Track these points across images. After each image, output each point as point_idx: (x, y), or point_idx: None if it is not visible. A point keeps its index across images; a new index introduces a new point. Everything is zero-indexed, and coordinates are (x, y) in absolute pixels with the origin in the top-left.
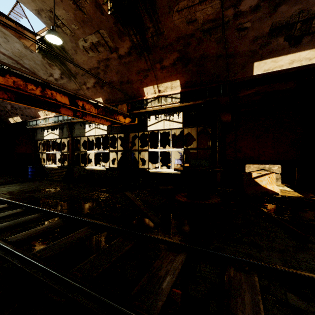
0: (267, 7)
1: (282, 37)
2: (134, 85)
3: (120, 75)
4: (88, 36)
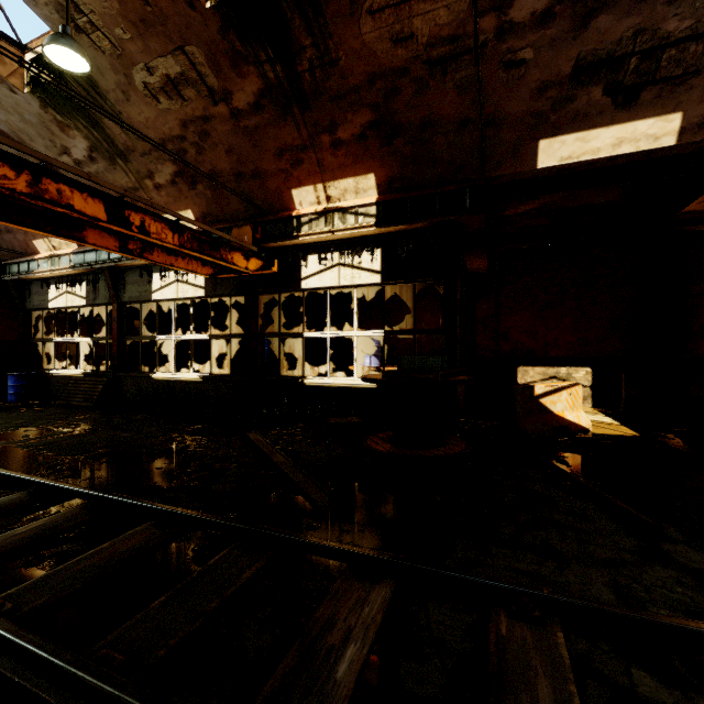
0: (570, 16)
1: (600, 86)
2: (270, 182)
3: (236, 158)
4: (157, 60)
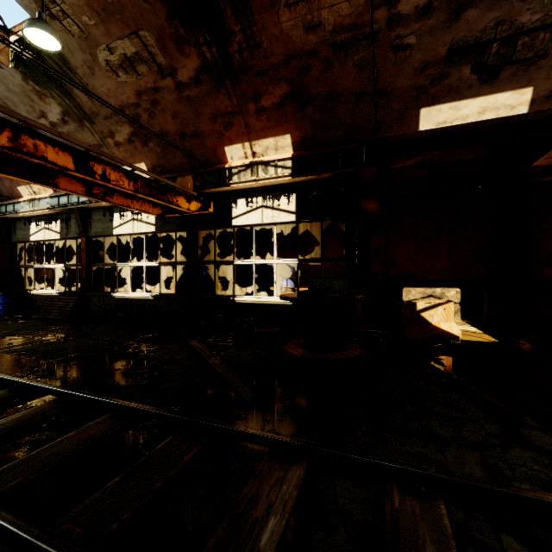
0: (445, 10)
1: (468, 65)
2: (207, 141)
3: (180, 121)
4: (116, 42)
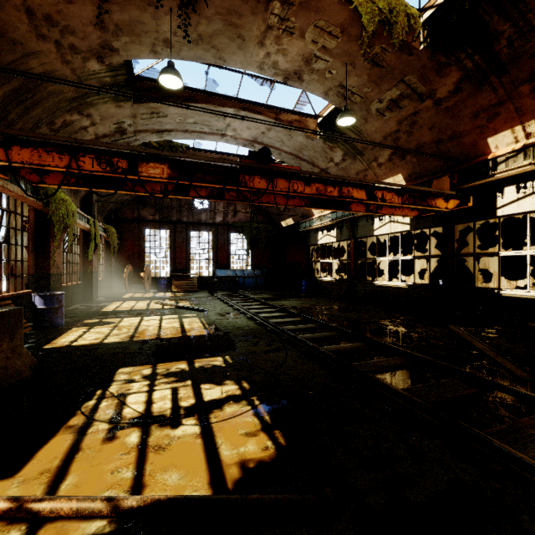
0: None
1: None
2: (466, 139)
3: (436, 130)
4: (385, 94)
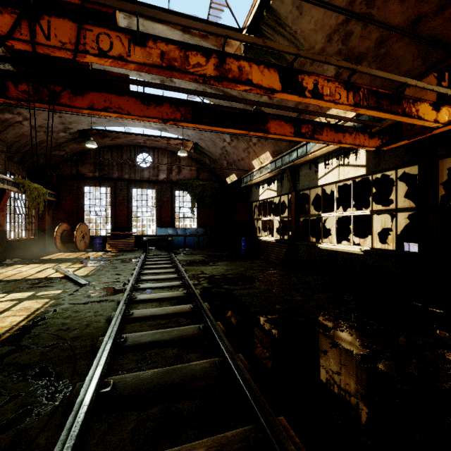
0: None
1: None
2: None
3: None
4: None
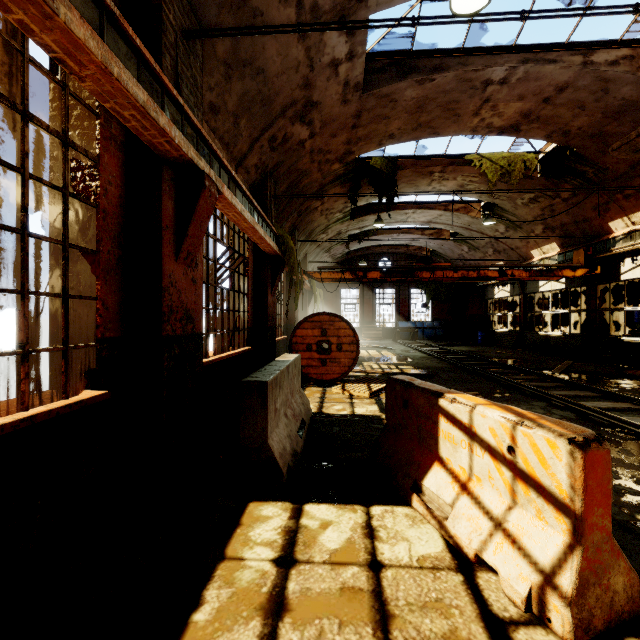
0: None
1: None
2: (594, 222)
3: (571, 216)
4: (524, 195)
